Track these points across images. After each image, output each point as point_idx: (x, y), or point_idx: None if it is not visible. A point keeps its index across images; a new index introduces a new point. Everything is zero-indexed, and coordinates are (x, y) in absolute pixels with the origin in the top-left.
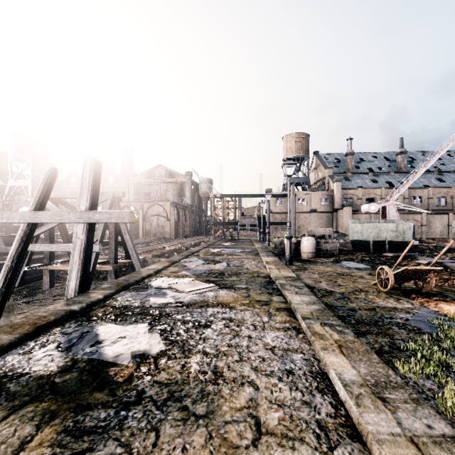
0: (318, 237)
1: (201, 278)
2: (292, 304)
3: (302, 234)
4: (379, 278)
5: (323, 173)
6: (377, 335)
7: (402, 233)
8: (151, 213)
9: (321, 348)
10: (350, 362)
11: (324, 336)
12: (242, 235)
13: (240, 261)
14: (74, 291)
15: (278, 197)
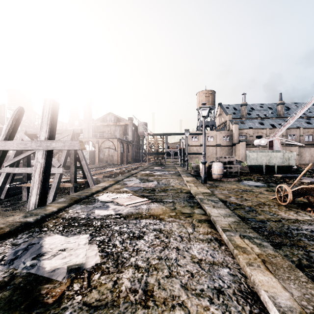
0: (224, 162)
1: (137, 193)
2: (211, 216)
3: (210, 161)
4: (278, 194)
5: (225, 118)
6: (291, 247)
7: (287, 160)
8: (104, 146)
9: (246, 264)
10: (279, 282)
11: (246, 250)
12: (168, 162)
13: (167, 181)
14: (34, 205)
15: (193, 135)
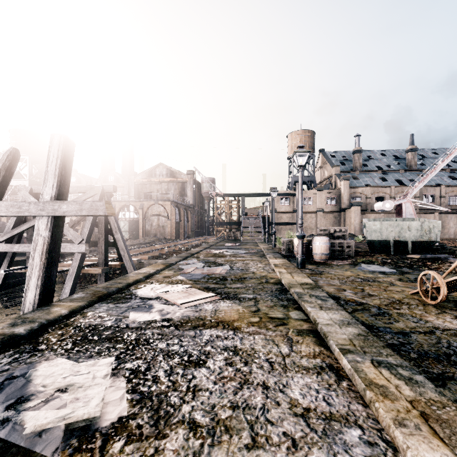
0: (331, 236)
1: (199, 284)
2: (319, 325)
3: (308, 235)
4: (422, 286)
5: (330, 171)
6: None
7: (428, 232)
8: (152, 213)
9: (394, 422)
10: None
11: (388, 391)
12: (245, 236)
13: (245, 264)
14: (32, 304)
15: (283, 197)
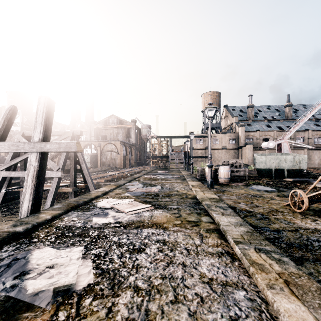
0: (231, 166)
1: (140, 199)
2: (221, 226)
3: (216, 165)
4: (292, 200)
5: (231, 120)
6: (315, 263)
7: (298, 163)
8: (106, 149)
9: (267, 286)
10: (309, 311)
11: (264, 267)
12: (172, 165)
13: (171, 185)
14: (26, 212)
15: (198, 138)
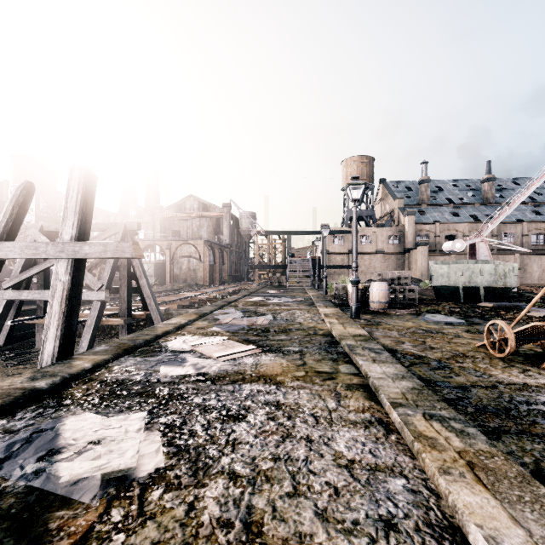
0: (391, 281)
1: (237, 336)
2: (371, 379)
3: (366, 280)
4: (489, 338)
5: (392, 204)
6: (519, 437)
7: (503, 277)
8: (181, 254)
9: (439, 470)
10: (502, 507)
11: (436, 442)
12: (292, 281)
13: (290, 314)
14: (51, 357)
15: (336, 235)
